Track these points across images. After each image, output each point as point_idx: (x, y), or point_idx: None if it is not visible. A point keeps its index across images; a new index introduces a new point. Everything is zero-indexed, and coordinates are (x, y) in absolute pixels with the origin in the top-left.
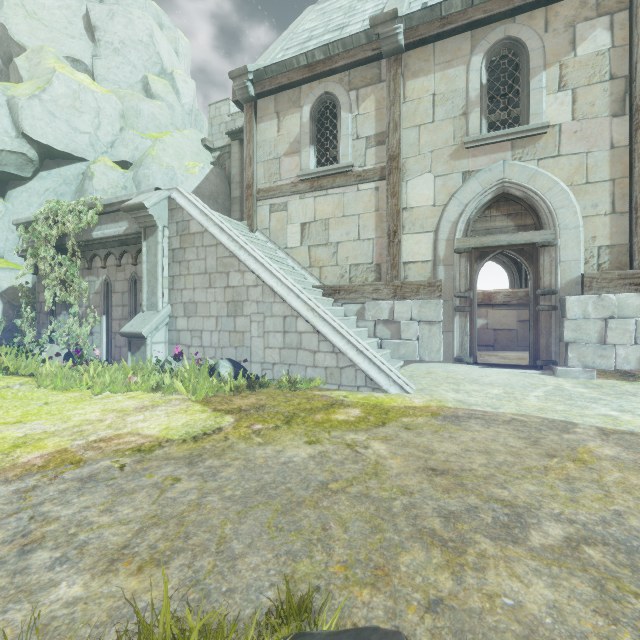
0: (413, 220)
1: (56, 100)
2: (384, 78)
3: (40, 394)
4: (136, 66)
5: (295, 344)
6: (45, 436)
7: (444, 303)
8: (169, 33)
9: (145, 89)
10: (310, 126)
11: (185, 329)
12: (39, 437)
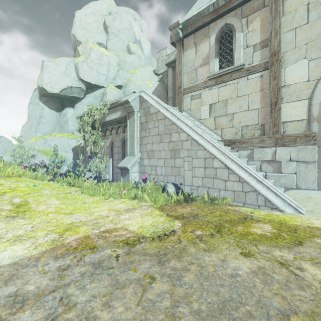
0: (290, 93)
1: (92, 61)
2: (267, 4)
3: (82, 197)
4: (124, 40)
5: (212, 175)
6: (80, 224)
7: (318, 148)
8: (138, 22)
9: (128, 50)
10: (215, 46)
11: (148, 165)
12: (77, 225)
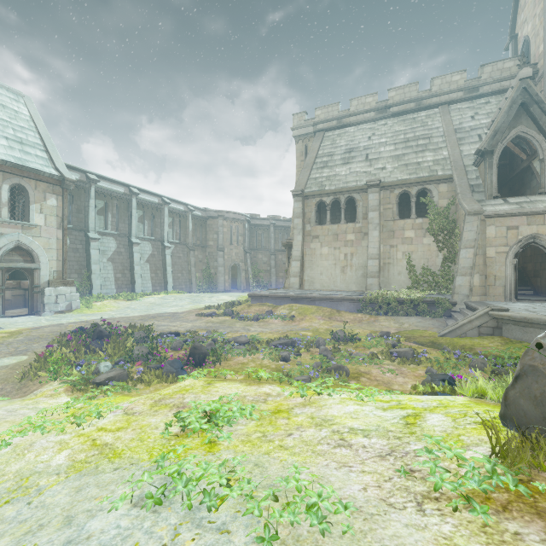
0: None
1: None
2: None
3: None
4: None
5: None
6: None
7: None
8: None
9: None
10: None
11: None
12: None
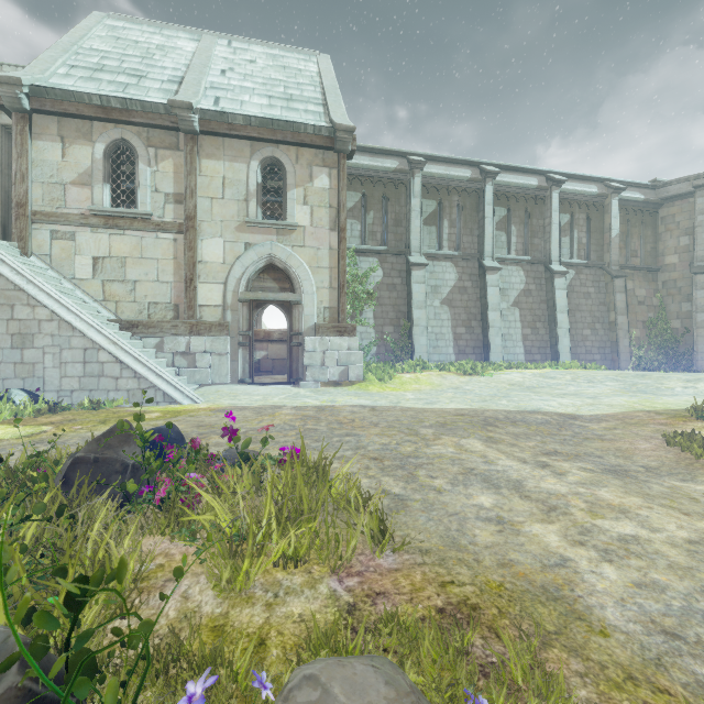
0: (207, 272)
1: None
2: (182, 148)
3: None
4: None
5: (97, 372)
6: None
7: (231, 339)
8: None
9: None
10: (104, 164)
11: None
12: None
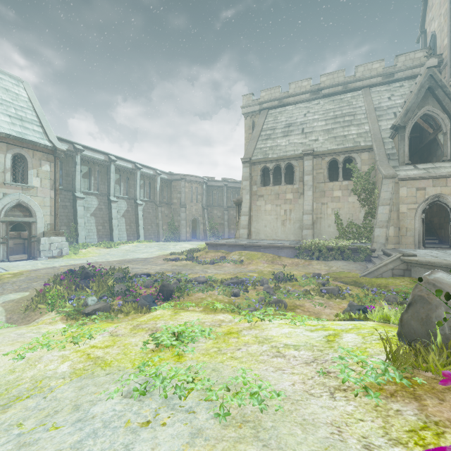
0: None
1: None
2: None
3: None
4: None
5: None
6: None
7: None
8: None
9: None
10: None
11: None
12: None
